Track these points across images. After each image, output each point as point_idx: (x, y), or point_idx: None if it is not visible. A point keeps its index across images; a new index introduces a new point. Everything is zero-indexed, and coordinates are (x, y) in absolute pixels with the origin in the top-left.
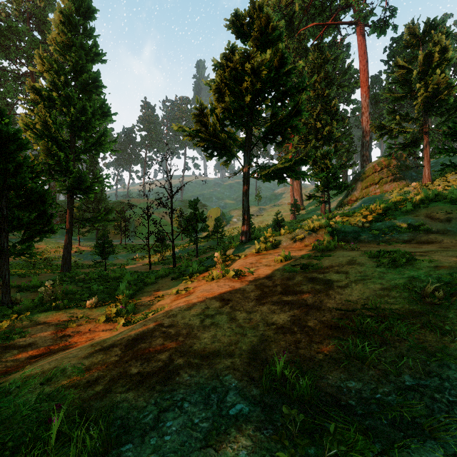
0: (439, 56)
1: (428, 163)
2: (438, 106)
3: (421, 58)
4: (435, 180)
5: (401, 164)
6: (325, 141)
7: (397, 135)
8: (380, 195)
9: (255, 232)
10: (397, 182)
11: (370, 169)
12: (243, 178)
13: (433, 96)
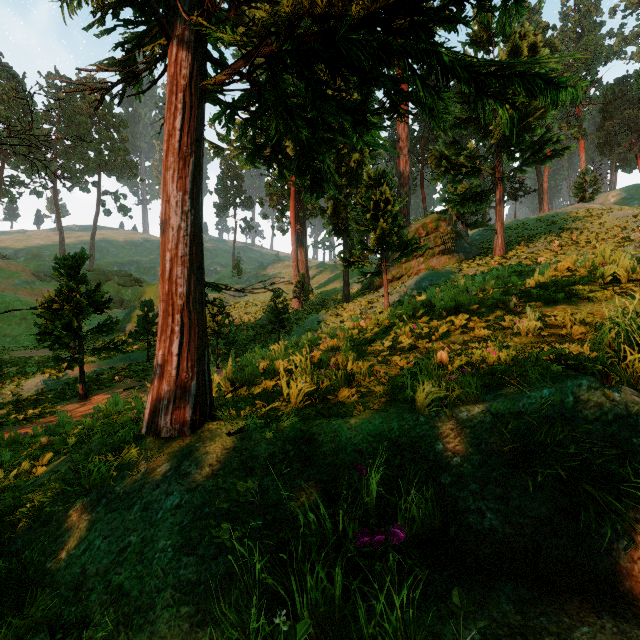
0: (529, 55)
1: (502, 226)
2: (518, 139)
3: (503, 55)
4: (506, 253)
5: (452, 230)
6: (350, 180)
7: (462, 178)
8: (444, 270)
9: (233, 331)
10: (448, 255)
11: (412, 233)
12: (169, 83)
13: (518, 120)
